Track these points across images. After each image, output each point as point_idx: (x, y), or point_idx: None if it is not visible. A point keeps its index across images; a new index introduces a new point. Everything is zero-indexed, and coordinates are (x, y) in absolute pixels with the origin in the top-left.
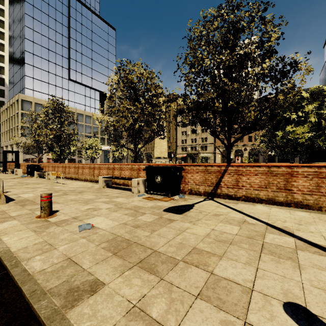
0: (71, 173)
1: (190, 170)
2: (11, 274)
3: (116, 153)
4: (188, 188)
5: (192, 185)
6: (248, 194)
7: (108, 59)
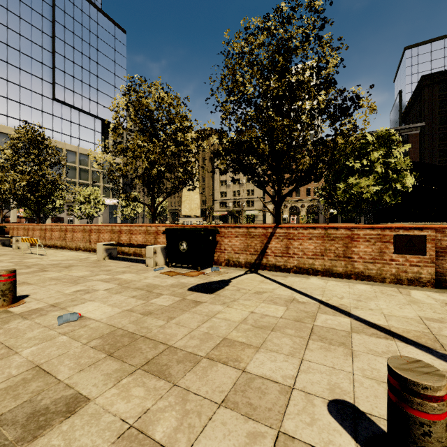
0: (55, 239)
1: (228, 233)
2: None
3: (127, 209)
4: (224, 257)
5: (230, 253)
6: (301, 264)
7: (114, 73)
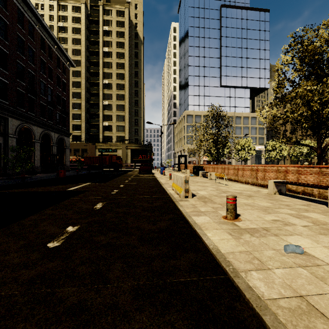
0: (230, 174)
1: None
2: (236, 284)
3: (273, 153)
4: None
5: None
6: None
7: (259, 49)
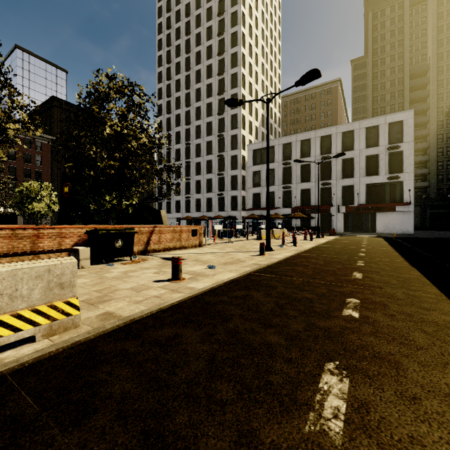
0: None
1: None
2: (254, 270)
3: None
4: None
5: None
6: (165, 246)
7: None
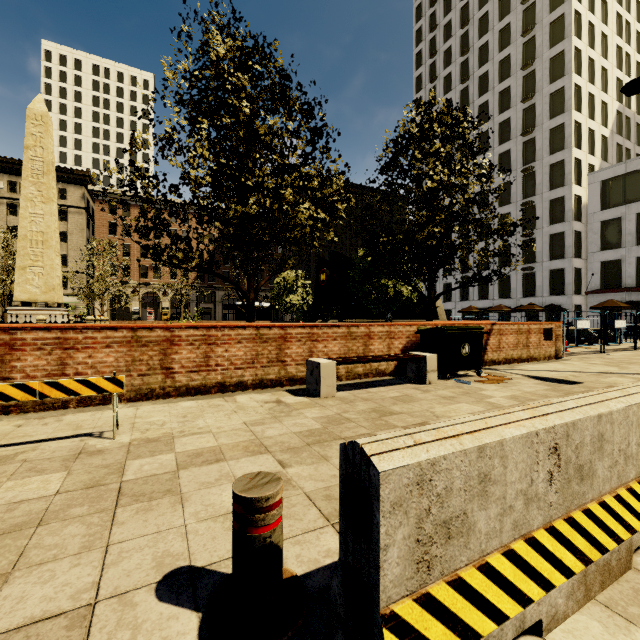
0: None
1: None
2: None
3: None
4: None
5: None
6: (507, 355)
7: None
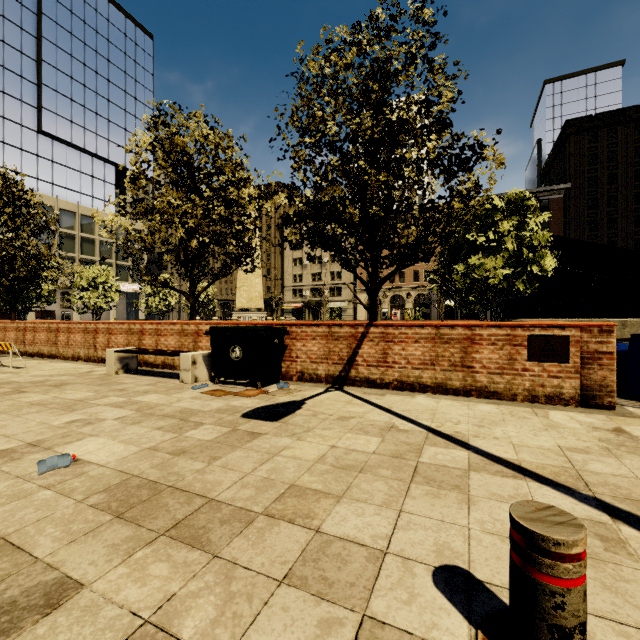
0: (40, 343)
1: (301, 334)
2: None
3: (154, 299)
4: (296, 369)
5: (305, 362)
6: (404, 377)
7: (135, 97)
